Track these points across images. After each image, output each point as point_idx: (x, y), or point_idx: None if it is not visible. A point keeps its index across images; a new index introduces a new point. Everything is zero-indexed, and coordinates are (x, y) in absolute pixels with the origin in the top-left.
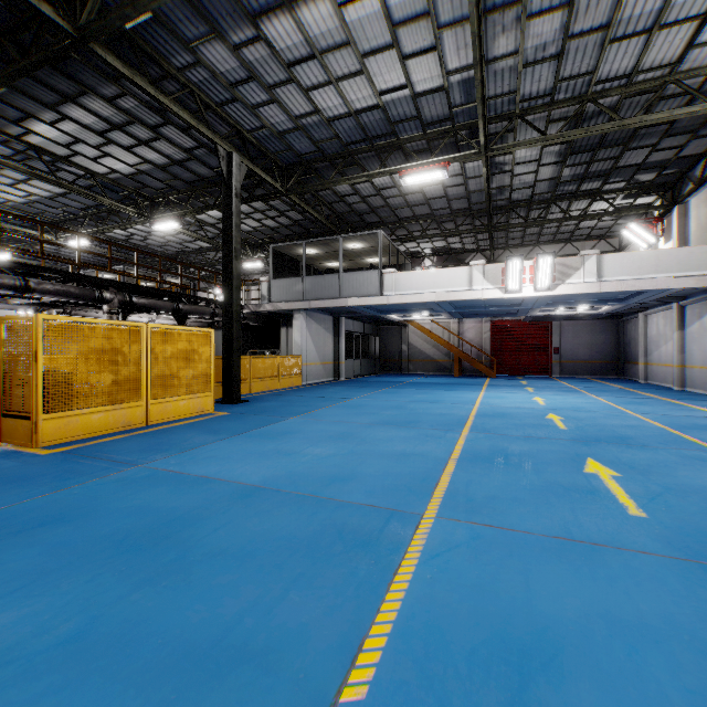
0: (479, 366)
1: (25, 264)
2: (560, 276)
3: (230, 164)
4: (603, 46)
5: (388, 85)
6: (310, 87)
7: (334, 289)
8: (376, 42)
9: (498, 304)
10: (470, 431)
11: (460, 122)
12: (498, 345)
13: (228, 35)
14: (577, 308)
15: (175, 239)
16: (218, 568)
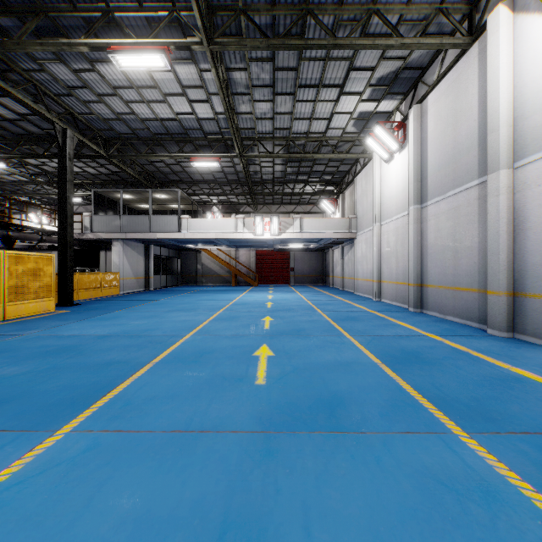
0: (248, 279)
1: None
2: (283, 228)
3: (65, 136)
4: (292, 120)
5: (181, 111)
6: (129, 101)
7: (145, 226)
8: (173, 90)
9: (255, 241)
10: (223, 311)
11: (226, 136)
12: (260, 265)
13: (70, 63)
14: (298, 245)
15: None
16: (99, 353)
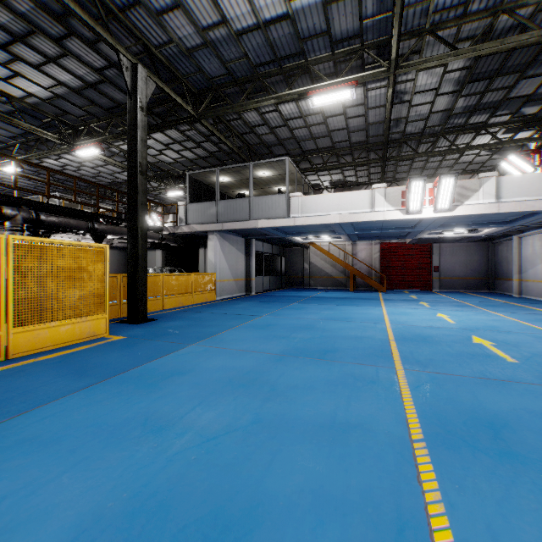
0: (372, 282)
1: None
2: (459, 198)
3: (134, 75)
4: None
5: None
6: None
7: (244, 212)
8: None
9: (394, 226)
10: (404, 367)
11: (368, 40)
12: (386, 264)
13: None
14: (461, 231)
15: (105, 170)
16: None
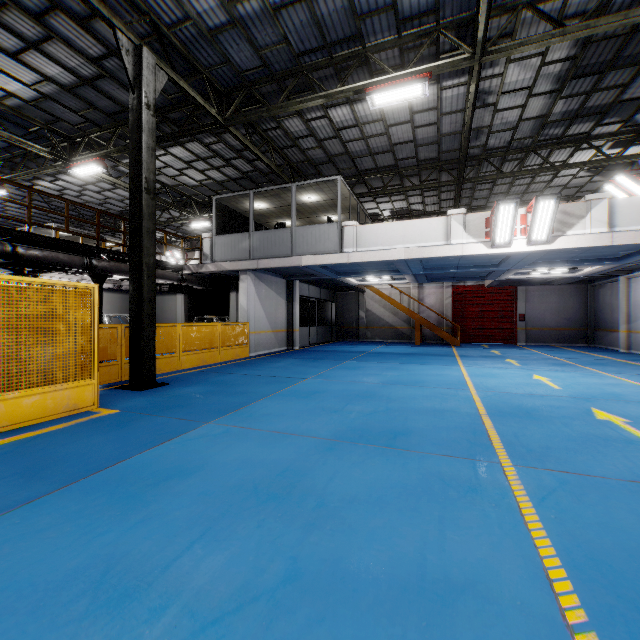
0: (443, 333)
1: None
2: (560, 226)
3: (138, 61)
4: None
5: None
6: None
7: (285, 246)
8: None
9: (473, 264)
10: (513, 462)
11: (446, 18)
12: (460, 311)
13: None
14: (556, 270)
15: (113, 195)
16: None
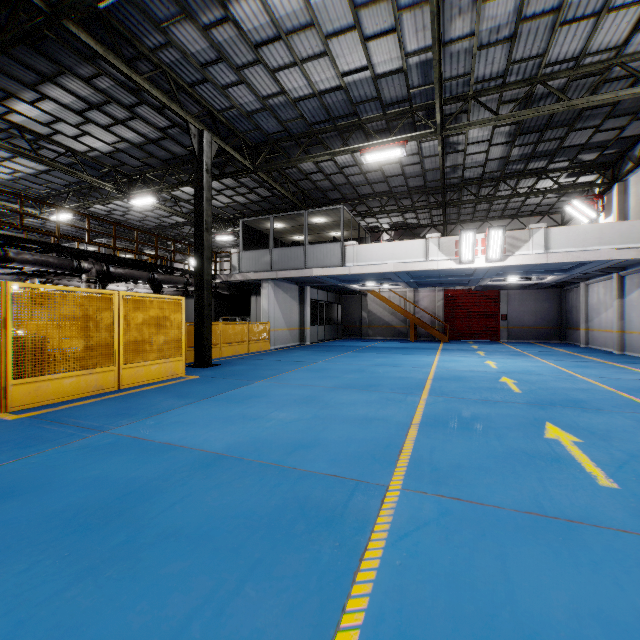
0: (434, 331)
1: (6, 235)
2: (510, 248)
3: (201, 141)
4: (554, 29)
5: (350, 67)
6: (277, 68)
7: (299, 261)
8: (338, 24)
9: (452, 274)
10: (429, 394)
11: (417, 103)
12: (451, 312)
13: (197, 16)
14: (524, 278)
15: (152, 214)
16: (169, 553)
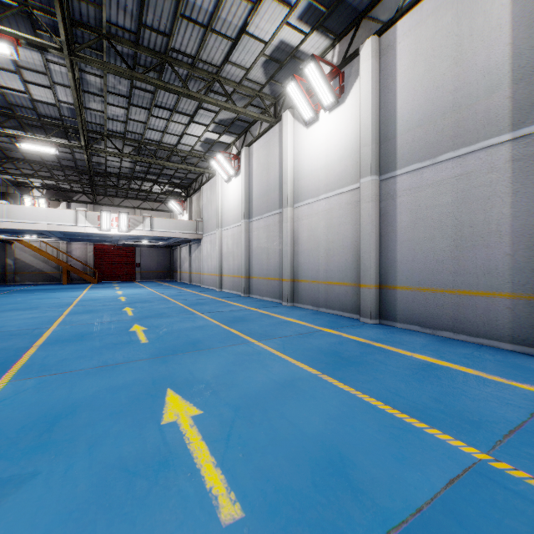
0: (85, 275)
1: None
2: (133, 225)
3: None
4: (145, 128)
5: (10, 85)
6: None
7: None
8: (3, 64)
9: (98, 235)
10: (74, 306)
11: (68, 123)
12: (100, 261)
13: None
14: (147, 242)
15: None
16: None
